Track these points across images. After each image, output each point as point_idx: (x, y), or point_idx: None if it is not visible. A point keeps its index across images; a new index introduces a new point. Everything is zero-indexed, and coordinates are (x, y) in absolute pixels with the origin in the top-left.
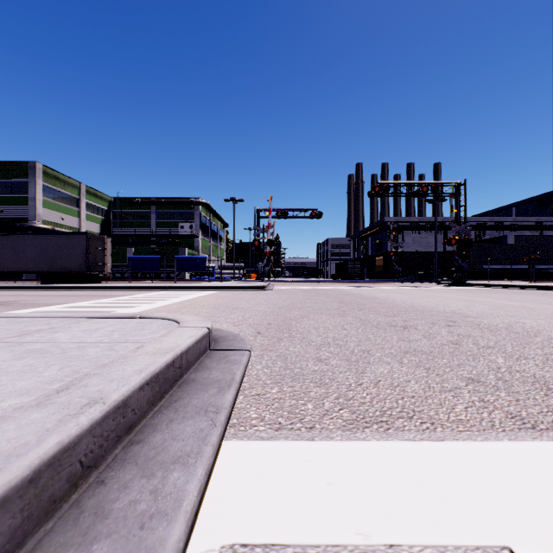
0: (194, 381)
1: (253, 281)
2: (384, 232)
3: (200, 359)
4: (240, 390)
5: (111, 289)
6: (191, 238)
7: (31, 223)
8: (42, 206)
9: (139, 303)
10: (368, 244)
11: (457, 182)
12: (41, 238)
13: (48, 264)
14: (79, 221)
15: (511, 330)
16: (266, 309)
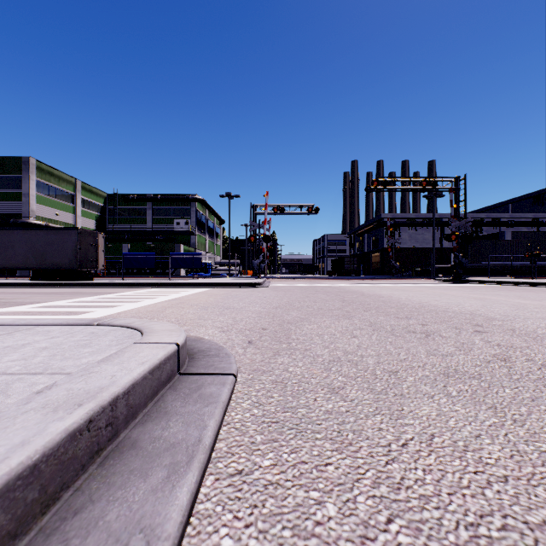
0: (134, 447)
1: (249, 277)
2: (381, 228)
3: (160, 392)
4: (211, 462)
5: (101, 285)
6: (187, 235)
7: (25, 219)
8: (36, 201)
9: (122, 302)
10: (364, 240)
11: (457, 177)
12: (31, 233)
13: (38, 260)
14: (75, 217)
15: None
16: (261, 310)
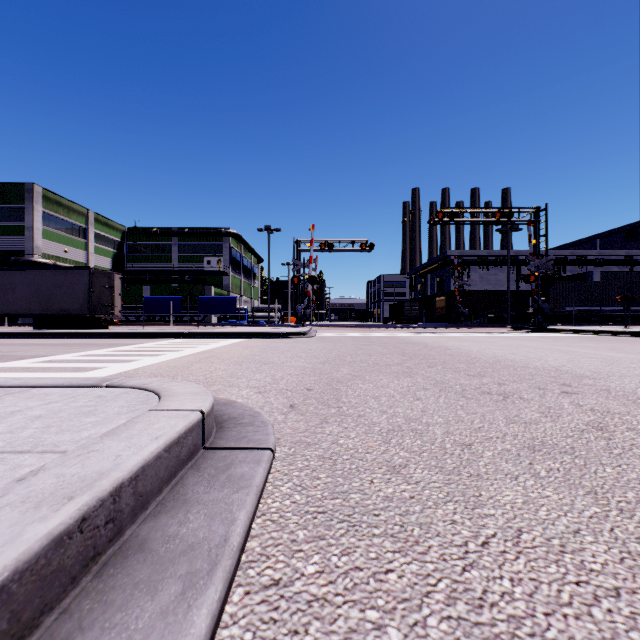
0: (142, 549)
1: (292, 325)
2: (447, 267)
3: (179, 473)
4: (240, 568)
5: (117, 335)
6: (219, 275)
7: (28, 257)
8: (42, 236)
9: (141, 356)
10: (427, 282)
11: (536, 207)
12: (35, 273)
13: (43, 306)
14: (87, 255)
15: None
16: (305, 365)
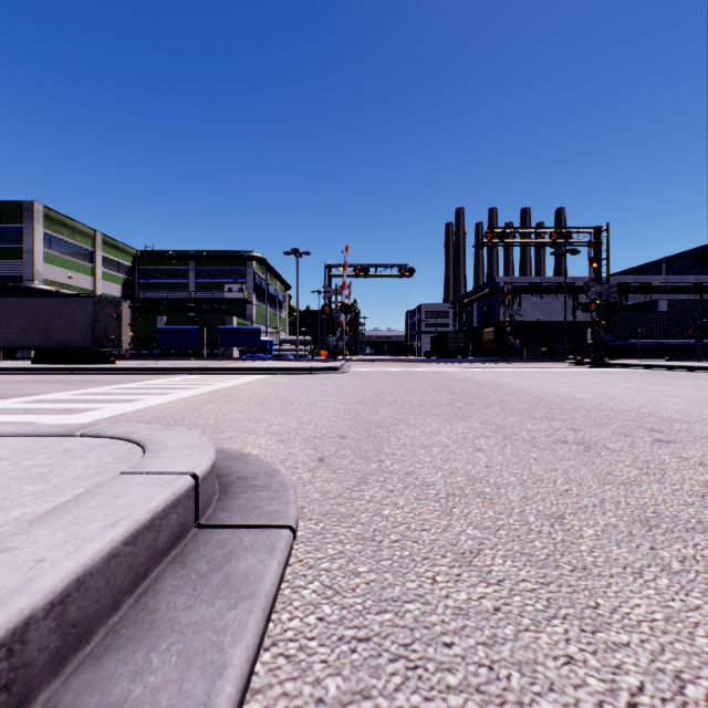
0: None
1: (322, 360)
2: (495, 295)
3: (154, 572)
4: None
5: (124, 371)
6: (241, 304)
7: (28, 283)
8: (43, 260)
9: (146, 394)
10: (473, 311)
11: (597, 227)
12: (32, 301)
13: (41, 337)
14: (94, 281)
15: None
16: (338, 406)
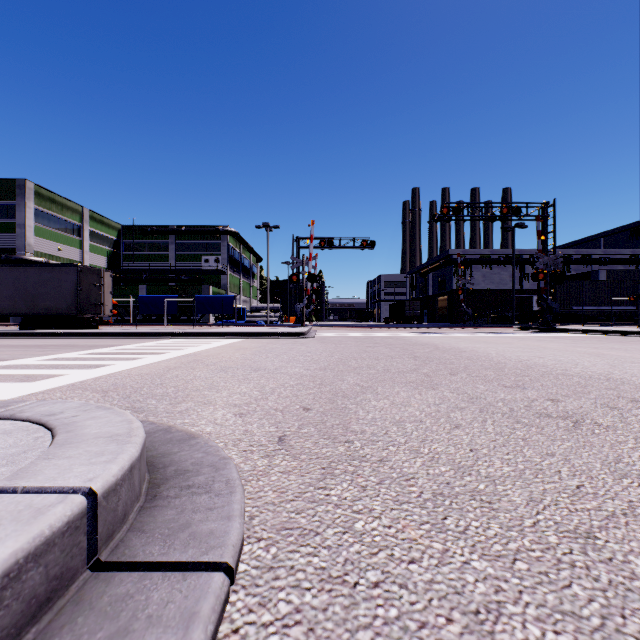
0: None
1: (291, 325)
2: (449, 266)
3: None
4: None
5: (103, 336)
6: (217, 274)
7: (20, 255)
8: (34, 234)
9: (115, 360)
10: (429, 281)
11: (545, 203)
12: (19, 270)
13: (28, 304)
14: (81, 253)
15: None
16: (303, 372)
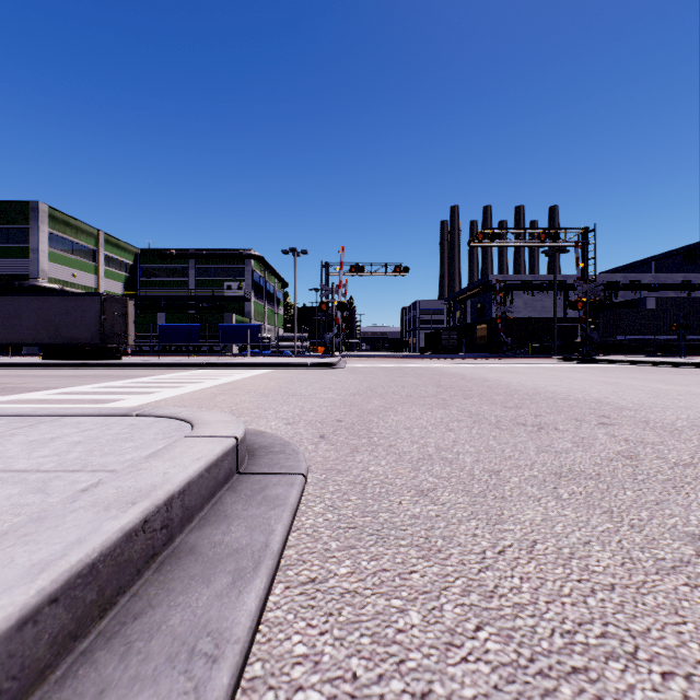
0: (192, 552)
1: (319, 356)
2: (488, 293)
3: (218, 494)
4: (279, 569)
5: (132, 366)
6: (240, 301)
7: (33, 281)
8: (48, 259)
9: (161, 388)
10: (467, 308)
11: (584, 228)
12: (42, 299)
13: (51, 334)
14: (97, 279)
15: (699, 432)
16: (335, 397)
